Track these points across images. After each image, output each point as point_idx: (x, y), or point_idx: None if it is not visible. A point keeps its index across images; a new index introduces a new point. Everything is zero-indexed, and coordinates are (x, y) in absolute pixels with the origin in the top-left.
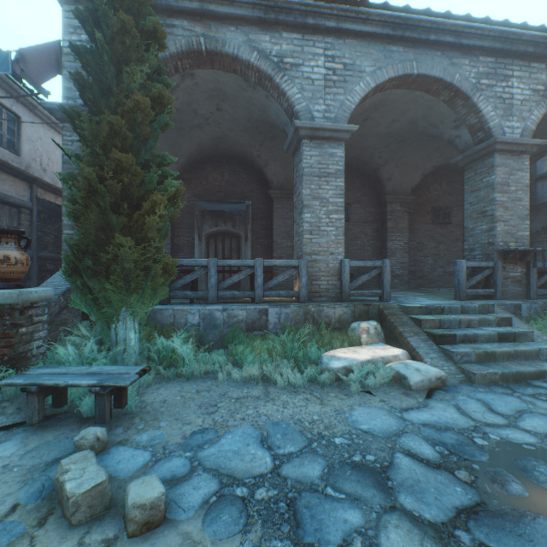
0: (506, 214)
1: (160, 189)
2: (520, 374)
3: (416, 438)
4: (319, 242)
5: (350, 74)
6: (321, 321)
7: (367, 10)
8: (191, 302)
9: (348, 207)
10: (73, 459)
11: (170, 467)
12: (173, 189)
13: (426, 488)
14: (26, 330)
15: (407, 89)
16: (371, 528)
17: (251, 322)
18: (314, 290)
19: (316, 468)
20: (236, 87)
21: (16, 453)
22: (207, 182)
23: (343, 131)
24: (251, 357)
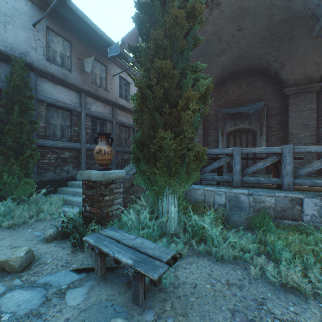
0: None
1: (192, 90)
2: None
3: None
4: None
5: None
6: None
7: None
8: (217, 183)
9: None
10: None
11: None
12: (203, 87)
13: None
14: (108, 198)
15: None
16: None
17: (280, 210)
18: None
19: None
20: None
21: (79, 305)
22: (227, 95)
23: None
24: (288, 254)
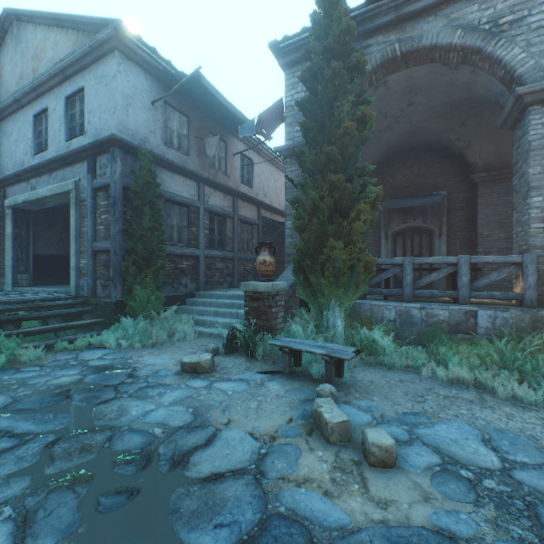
0: None
1: (361, 198)
2: None
3: None
4: None
5: None
6: None
7: None
8: (384, 298)
9: None
10: (322, 400)
11: (390, 431)
12: (372, 196)
13: None
14: (274, 310)
15: None
16: None
17: (454, 324)
18: None
19: None
20: (431, 76)
21: (280, 389)
22: (393, 180)
23: None
24: (457, 360)
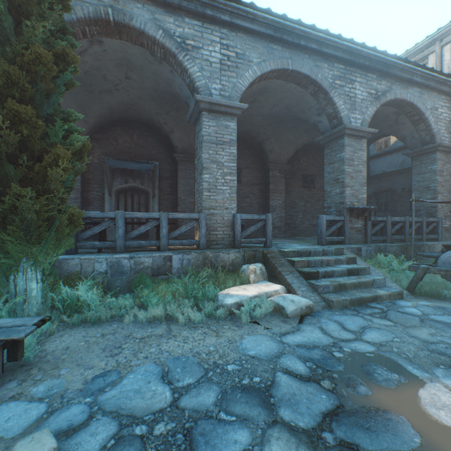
0: (352, 181)
1: (65, 143)
2: (362, 299)
3: (292, 357)
4: (216, 198)
5: (241, 62)
6: (218, 265)
7: (254, 12)
8: (99, 251)
9: (240, 171)
10: None
11: (67, 416)
12: (78, 144)
13: (300, 400)
14: None
15: (284, 80)
16: (257, 444)
17: (157, 268)
18: (212, 239)
19: (211, 396)
20: (143, 59)
21: None
22: (117, 143)
23: (235, 107)
24: (156, 299)
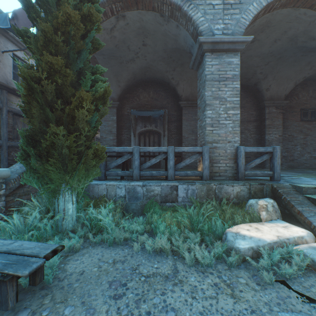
0: None
1: (91, 91)
2: None
3: None
4: (218, 133)
5: None
6: (221, 197)
7: None
8: (121, 178)
9: None
10: None
11: None
12: (101, 90)
13: None
14: None
15: (292, 7)
16: None
17: (164, 196)
18: (215, 170)
19: None
20: (155, 23)
21: None
22: (139, 99)
23: (239, 42)
24: (163, 228)
